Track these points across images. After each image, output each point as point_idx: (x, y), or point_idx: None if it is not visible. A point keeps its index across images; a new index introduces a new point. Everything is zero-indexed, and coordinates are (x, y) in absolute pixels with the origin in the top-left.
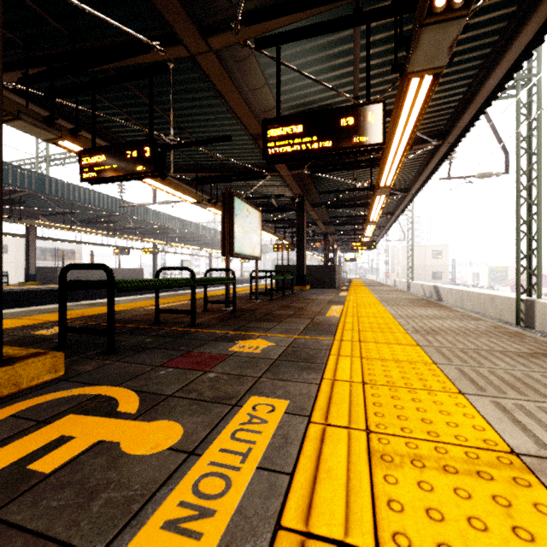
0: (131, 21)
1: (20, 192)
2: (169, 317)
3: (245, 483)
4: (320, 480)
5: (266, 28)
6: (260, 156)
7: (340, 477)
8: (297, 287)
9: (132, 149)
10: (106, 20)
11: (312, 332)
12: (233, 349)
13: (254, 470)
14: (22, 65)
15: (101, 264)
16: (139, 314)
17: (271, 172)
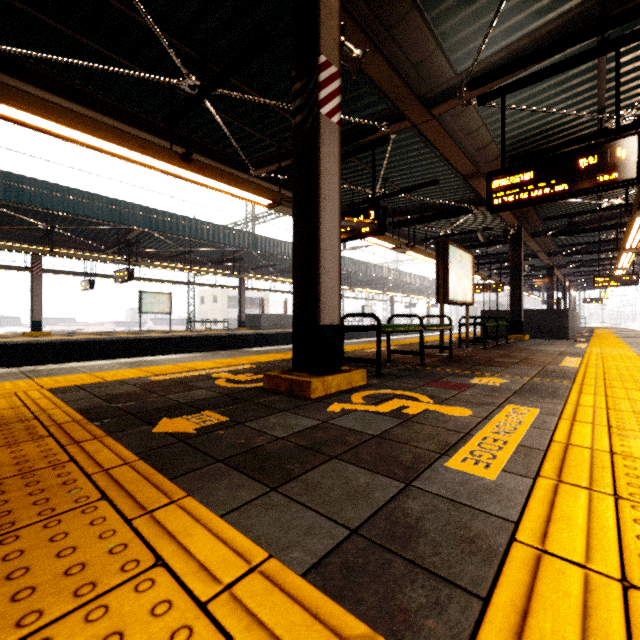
0: (361, 110)
1: (240, 252)
2: (393, 358)
3: (525, 429)
4: (573, 435)
5: (491, 86)
6: (466, 191)
7: (587, 436)
8: (512, 336)
9: (359, 214)
10: (348, 119)
11: (546, 376)
12: (473, 382)
13: (528, 427)
14: (273, 160)
15: (371, 314)
16: (364, 355)
17: (479, 206)
